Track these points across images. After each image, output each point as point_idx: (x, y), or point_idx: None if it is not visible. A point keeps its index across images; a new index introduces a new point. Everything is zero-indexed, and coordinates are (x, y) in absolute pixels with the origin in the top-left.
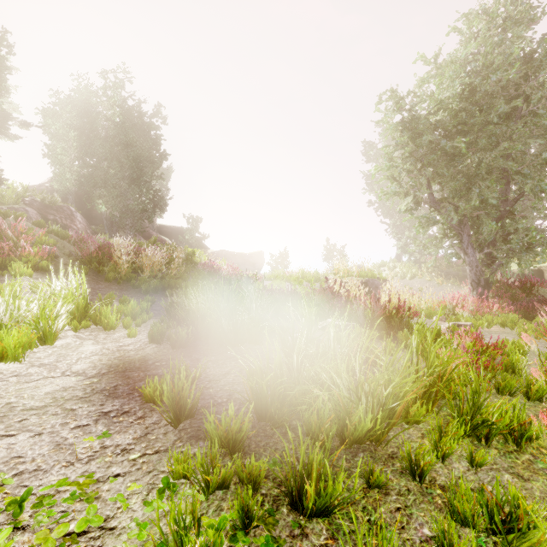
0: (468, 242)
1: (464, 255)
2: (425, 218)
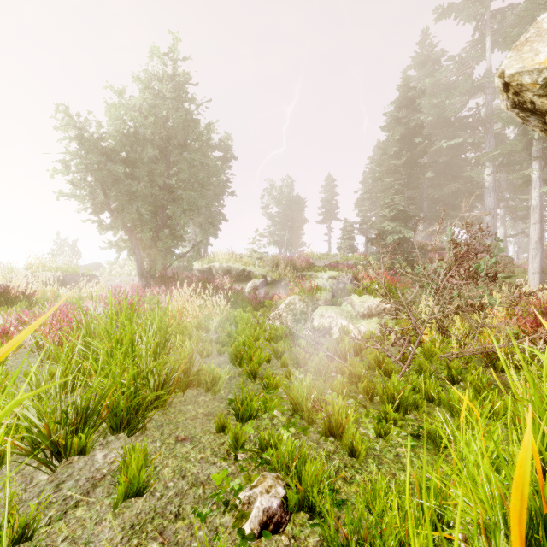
0: (136, 244)
1: (134, 254)
2: (98, 222)
